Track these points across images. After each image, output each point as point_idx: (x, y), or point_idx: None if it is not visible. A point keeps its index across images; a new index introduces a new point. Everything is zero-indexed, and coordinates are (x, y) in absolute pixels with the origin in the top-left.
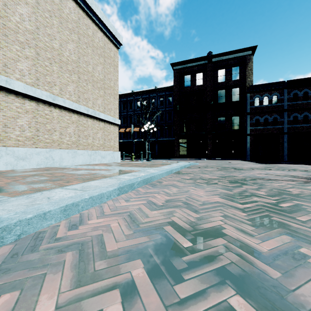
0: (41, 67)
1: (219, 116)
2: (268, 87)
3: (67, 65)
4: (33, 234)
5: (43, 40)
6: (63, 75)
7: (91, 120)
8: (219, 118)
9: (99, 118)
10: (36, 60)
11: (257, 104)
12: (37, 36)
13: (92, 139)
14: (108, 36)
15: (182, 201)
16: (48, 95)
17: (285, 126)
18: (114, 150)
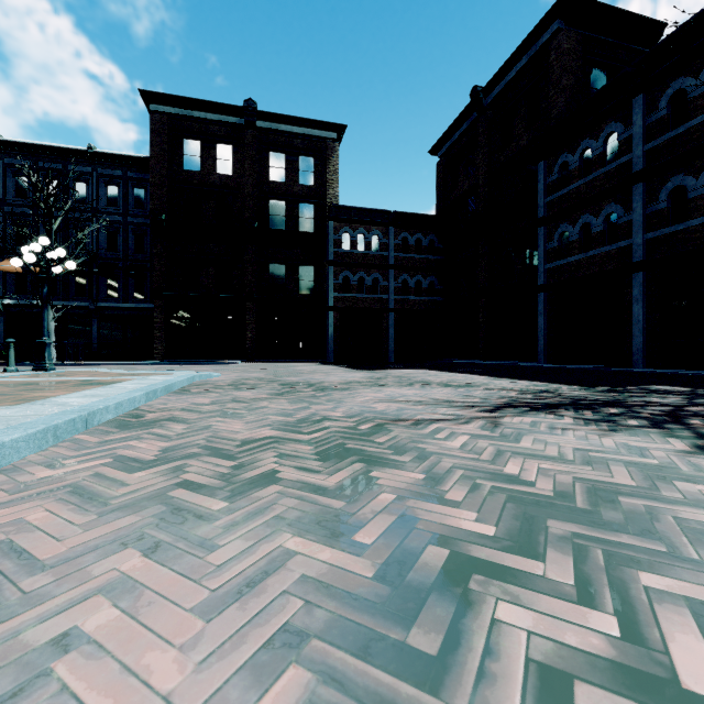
0: None
1: (273, 261)
2: (365, 216)
3: None
4: None
5: None
6: None
7: None
8: (273, 265)
9: None
10: None
11: (347, 246)
12: None
13: None
14: None
15: None
16: None
17: (390, 296)
18: None
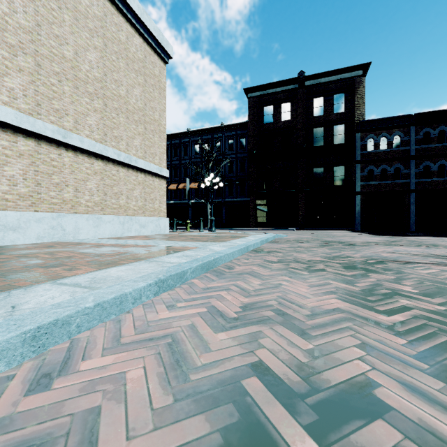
0: (43, 86)
1: (316, 166)
2: (387, 123)
3: (87, 84)
4: None
5: (48, 44)
6: (80, 100)
7: (124, 170)
8: (316, 169)
9: (136, 167)
10: (36, 75)
11: (371, 148)
12: (38, 38)
13: (125, 198)
14: (150, 44)
15: (273, 307)
16: (55, 129)
17: (411, 180)
18: (160, 216)
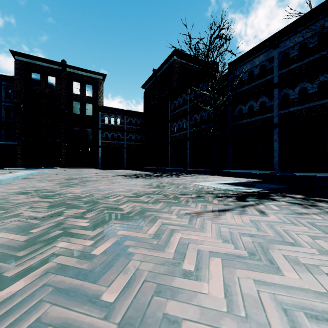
0: None
1: (74, 126)
2: (114, 110)
3: None
4: None
5: None
6: None
7: None
8: (74, 128)
9: None
10: None
11: (107, 122)
12: None
13: None
14: None
15: (30, 187)
16: None
17: (124, 142)
18: None
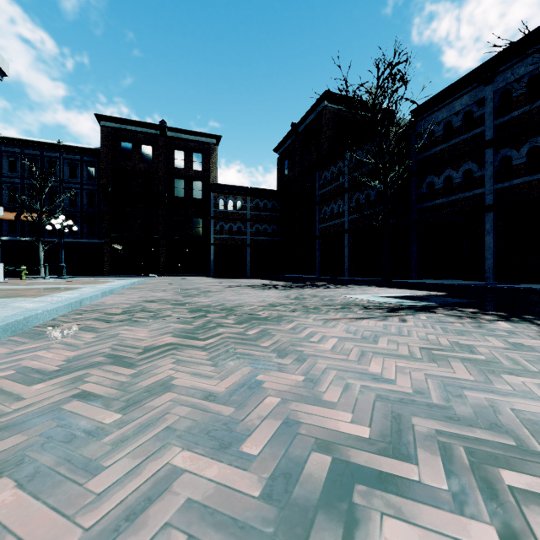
0: None
1: (177, 216)
2: (233, 189)
3: None
4: (87, 305)
5: None
6: None
7: None
8: (177, 218)
9: None
10: None
11: (222, 207)
12: None
13: None
14: None
15: (150, 296)
16: None
17: (248, 237)
18: None
